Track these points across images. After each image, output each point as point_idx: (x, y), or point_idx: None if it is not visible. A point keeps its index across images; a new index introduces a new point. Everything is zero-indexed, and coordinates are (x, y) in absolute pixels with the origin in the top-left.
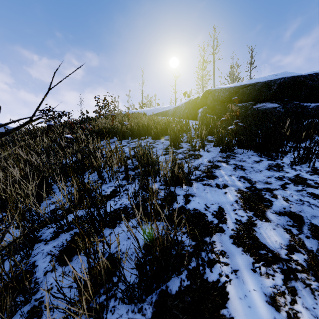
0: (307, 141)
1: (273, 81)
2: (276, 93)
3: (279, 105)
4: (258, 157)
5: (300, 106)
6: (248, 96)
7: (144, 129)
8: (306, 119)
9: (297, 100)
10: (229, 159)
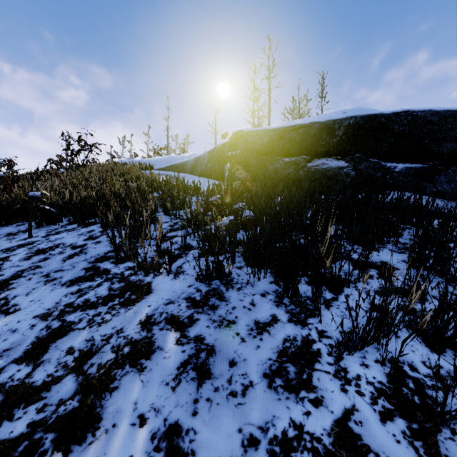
0: (389, 244)
1: (338, 122)
2: (343, 143)
3: (347, 164)
4: (274, 303)
5: (381, 167)
6: (300, 146)
7: (90, 205)
8: (388, 193)
9: (376, 157)
10: (200, 311)
